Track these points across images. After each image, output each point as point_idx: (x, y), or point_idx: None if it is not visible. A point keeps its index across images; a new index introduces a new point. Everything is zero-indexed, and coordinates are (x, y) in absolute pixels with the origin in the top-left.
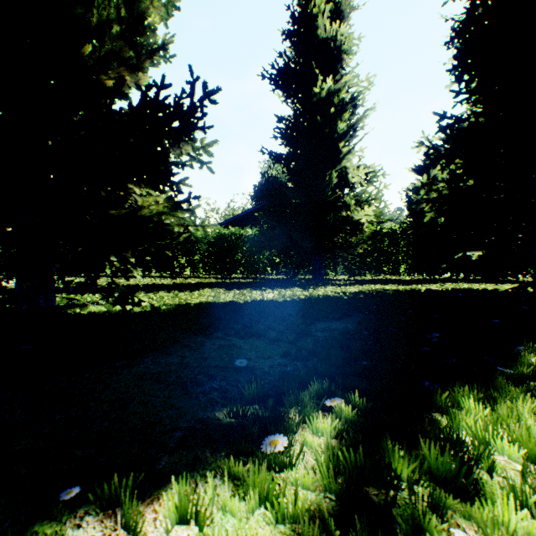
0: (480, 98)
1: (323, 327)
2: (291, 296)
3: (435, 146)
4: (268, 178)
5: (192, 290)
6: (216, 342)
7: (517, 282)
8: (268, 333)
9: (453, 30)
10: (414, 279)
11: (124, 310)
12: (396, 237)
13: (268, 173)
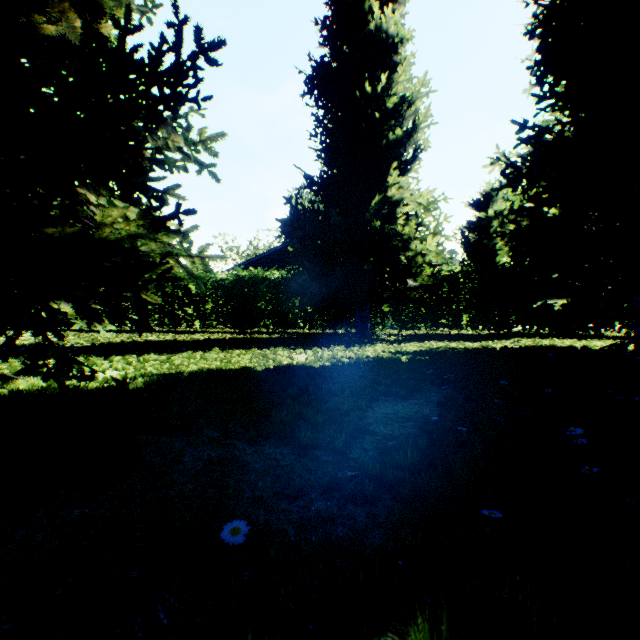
0: (567, 105)
1: (386, 414)
2: (330, 359)
3: (514, 164)
4: (299, 204)
5: (194, 350)
6: (203, 454)
7: (601, 337)
8: (298, 429)
9: (536, 16)
10: (478, 333)
11: (63, 388)
12: (457, 282)
13: (299, 198)
